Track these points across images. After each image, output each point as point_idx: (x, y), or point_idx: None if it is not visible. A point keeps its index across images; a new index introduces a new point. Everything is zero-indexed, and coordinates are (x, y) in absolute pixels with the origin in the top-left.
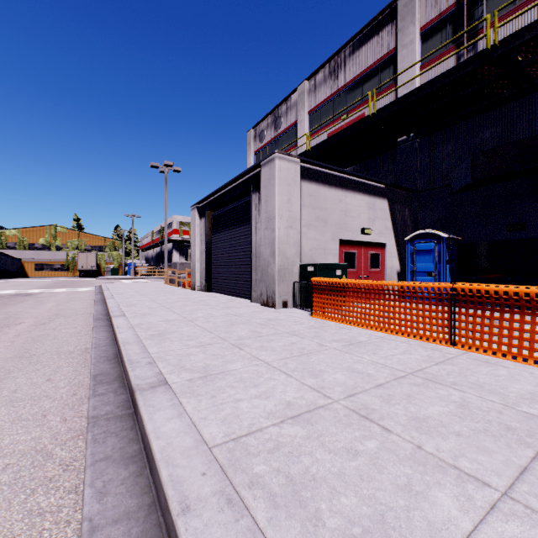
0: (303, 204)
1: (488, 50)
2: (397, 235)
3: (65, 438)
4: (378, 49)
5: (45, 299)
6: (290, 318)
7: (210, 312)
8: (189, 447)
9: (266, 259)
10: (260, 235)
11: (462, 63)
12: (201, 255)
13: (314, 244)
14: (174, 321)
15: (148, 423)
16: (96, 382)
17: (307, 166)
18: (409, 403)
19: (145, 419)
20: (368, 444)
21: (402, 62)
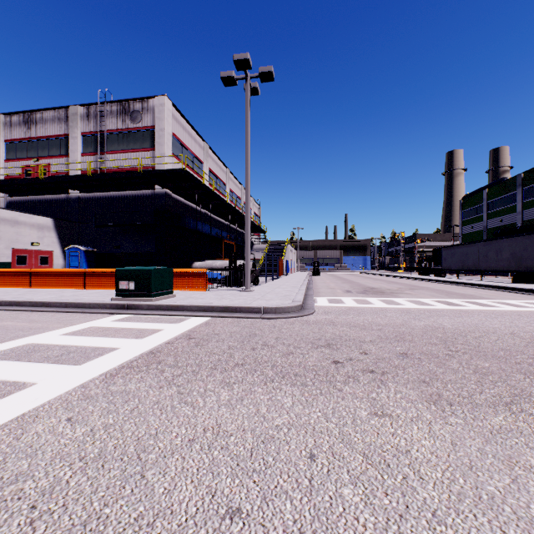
0: None
1: (88, 176)
2: (63, 246)
3: None
4: (59, 128)
5: None
6: None
7: None
8: None
9: None
10: None
11: (81, 175)
12: None
13: None
14: None
15: None
16: None
17: None
18: None
19: None
20: None
21: (72, 146)
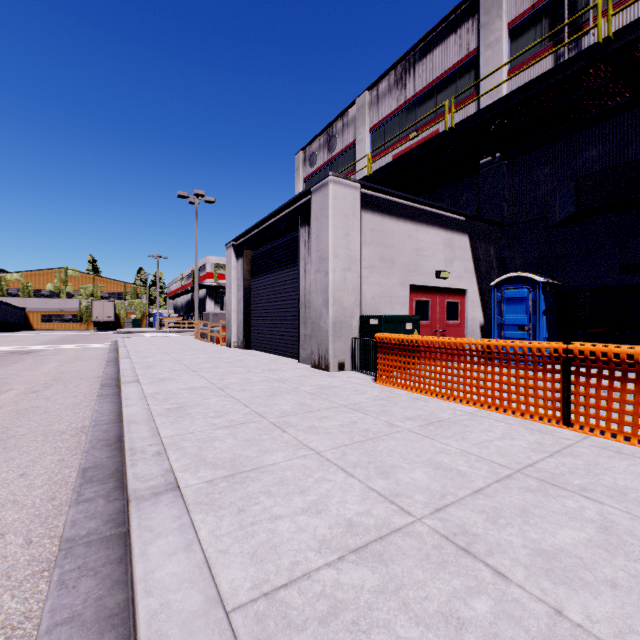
0: (364, 241)
1: (600, 45)
2: (480, 280)
3: (21, 575)
4: (456, 50)
5: (47, 358)
6: (348, 385)
7: (247, 376)
8: (194, 613)
9: (317, 309)
10: (310, 280)
11: (565, 62)
12: (238, 305)
13: (378, 290)
14: (200, 389)
15: (138, 562)
16: (84, 479)
17: (369, 192)
18: (527, 524)
19: (134, 554)
20: (477, 605)
21: (485, 66)
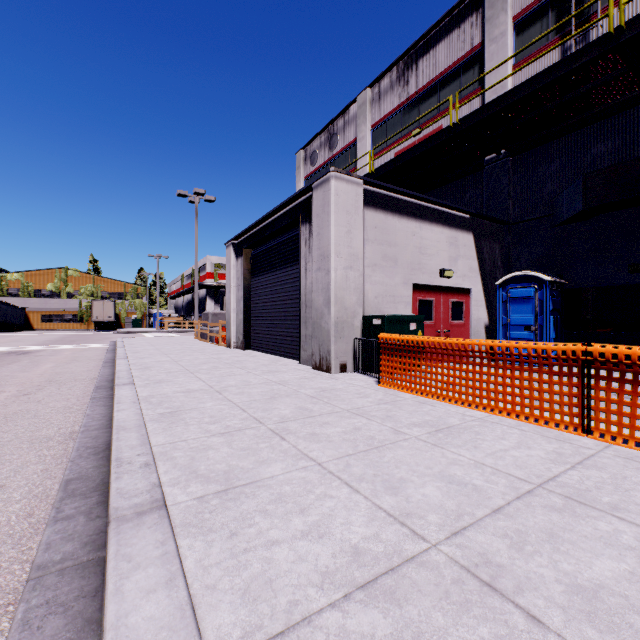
0: (367, 238)
1: (611, 35)
2: (484, 279)
3: None
4: (459, 45)
5: (43, 359)
6: (350, 387)
7: (246, 378)
8: None
9: (318, 309)
10: (311, 279)
11: (575, 53)
12: (238, 304)
13: (381, 289)
14: (196, 392)
15: (110, 602)
16: (65, 493)
17: (371, 189)
18: (557, 552)
19: (107, 591)
20: None
21: (490, 60)
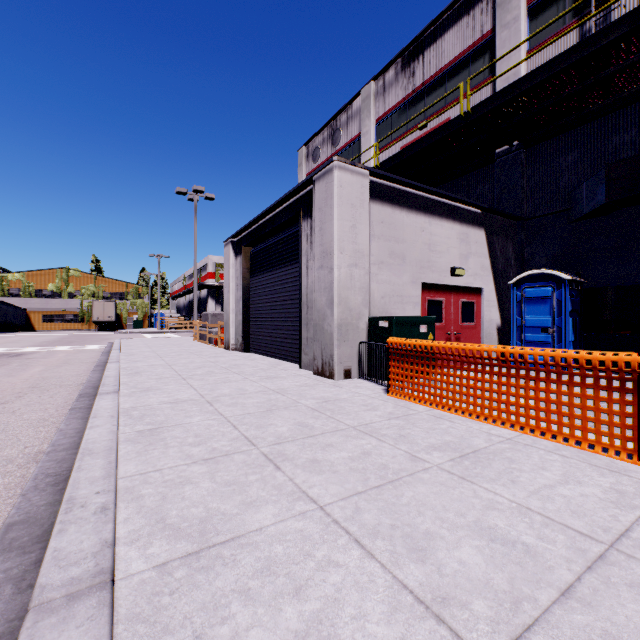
0: (373, 234)
1: None
2: (497, 278)
3: None
4: (469, 33)
5: (34, 362)
6: (356, 397)
7: (241, 385)
8: None
9: (320, 310)
10: (312, 277)
11: (600, 31)
12: (237, 305)
13: (388, 289)
14: (184, 403)
15: None
16: (0, 545)
17: (377, 180)
18: None
19: None
20: None
21: (502, 48)
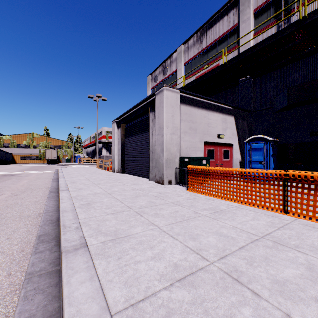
0: (182, 119)
1: (300, 20)
2: (239, 139)
3: (5, 292)
4: (227, 24)
5: (23, 178)
6: (174, 191)
7: (123, 187)
8: (94, 316)
9: (158, 153)
10: (154, 139)
11: (283, 29)
12: (118, 151)
13: (188, 144)
14: (99, 194)
15: (65, 286)
16: (39, 241)
17: (184, 95)
18: (268, 266)
19: (63, 282)
20: (244, 311)
21: (242, 31)
